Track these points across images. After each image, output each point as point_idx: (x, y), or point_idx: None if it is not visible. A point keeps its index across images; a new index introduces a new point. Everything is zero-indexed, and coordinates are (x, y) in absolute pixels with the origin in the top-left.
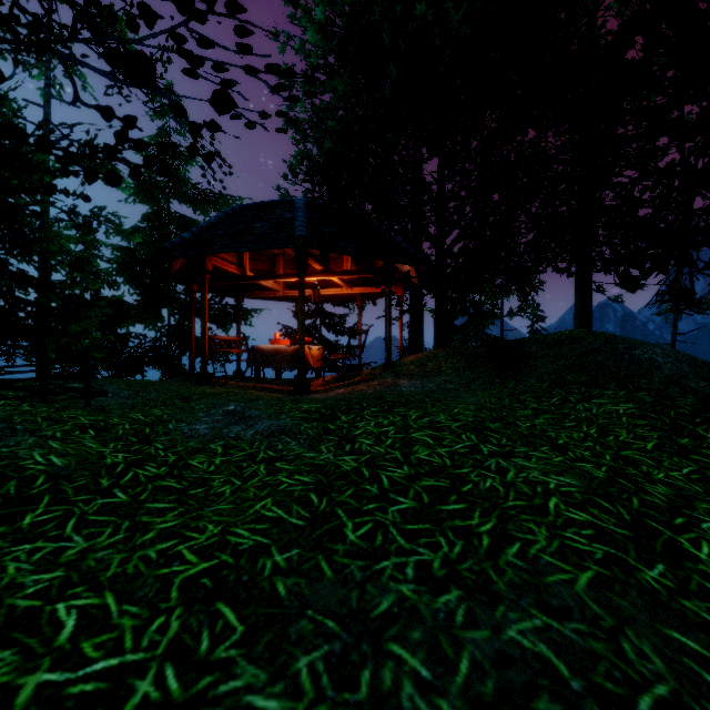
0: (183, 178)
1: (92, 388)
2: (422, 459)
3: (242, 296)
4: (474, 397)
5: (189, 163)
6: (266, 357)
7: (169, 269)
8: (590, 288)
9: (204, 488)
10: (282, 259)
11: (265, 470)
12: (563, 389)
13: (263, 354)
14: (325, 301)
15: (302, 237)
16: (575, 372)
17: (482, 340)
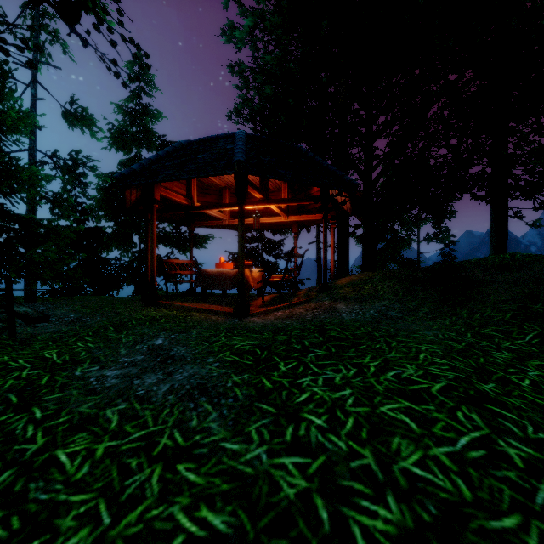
0: (150, 129)
1: (35, 313)
2: (414, 477)
3: (194, 225)
4: (428, 331)
5: (155, 117)
6: (211, 279)
7: (123, 199)
8: (506, 215)
9: (40, 539)
10: (228, 192)
11: (158, 485)
12: (535, 323)
13: (208, 276)
14: (265, 228)
15: (240, 163)
16: (541, 301)
17: (398, 261)
